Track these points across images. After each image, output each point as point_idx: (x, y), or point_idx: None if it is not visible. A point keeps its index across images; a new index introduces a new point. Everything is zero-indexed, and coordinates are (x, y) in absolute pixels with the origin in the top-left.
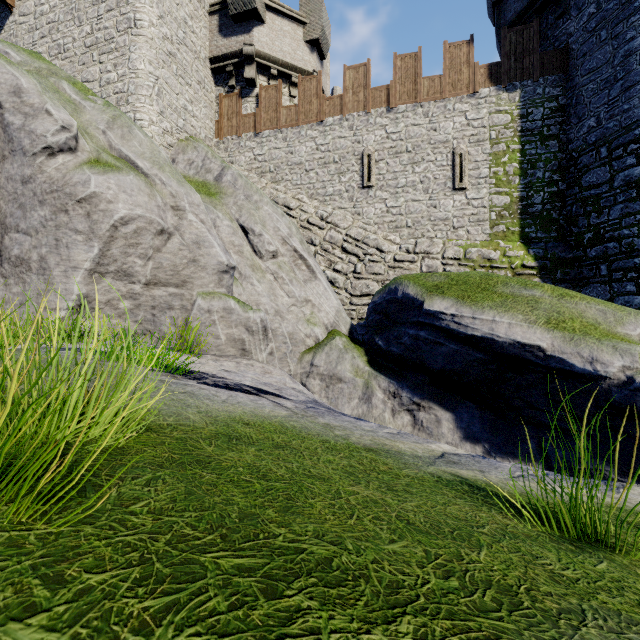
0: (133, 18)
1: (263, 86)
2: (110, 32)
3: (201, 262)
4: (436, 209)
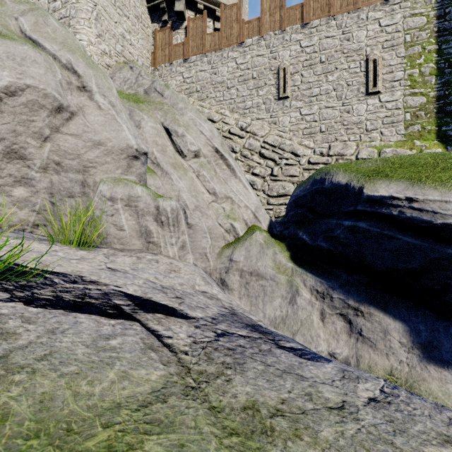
0: None
1: (191, 18)
2: None
3: (107, 146)
4: (349, 114)
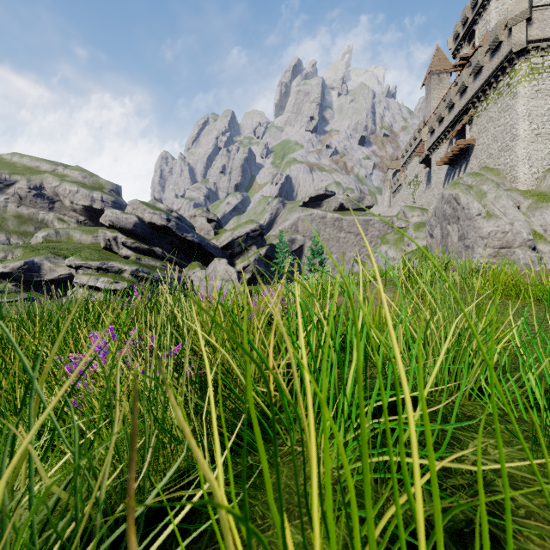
0: (515, 134)
1: None
2: (507, 143)
3: (517, 239)
4: None
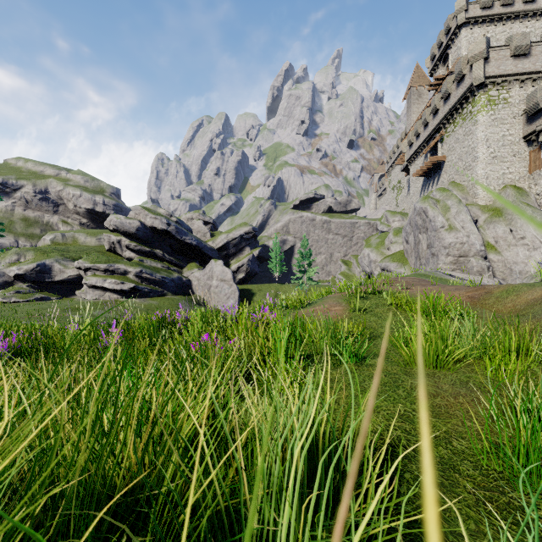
0: (476, 156)
1: None
2: (470, 163)
3: (472, 250)
4: None
